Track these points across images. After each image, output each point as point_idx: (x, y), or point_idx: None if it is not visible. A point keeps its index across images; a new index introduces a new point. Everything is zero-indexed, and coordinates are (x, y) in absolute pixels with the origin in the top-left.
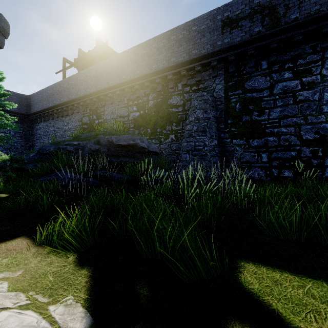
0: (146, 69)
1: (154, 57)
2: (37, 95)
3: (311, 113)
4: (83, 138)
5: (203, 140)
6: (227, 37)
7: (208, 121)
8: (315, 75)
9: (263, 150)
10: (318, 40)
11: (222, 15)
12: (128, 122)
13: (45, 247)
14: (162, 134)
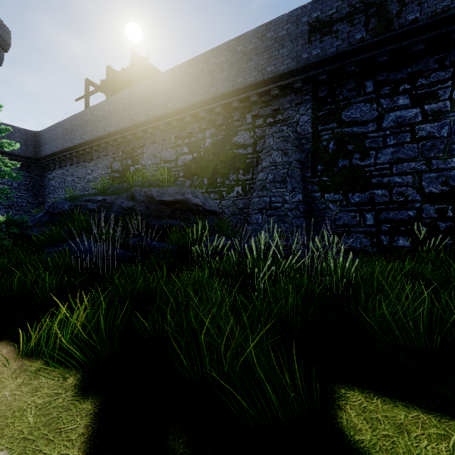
0: (202, 94)
1: (213, 76)
2: (49, 131)
3: (437, 155)
4: (112, 191)
5: (281, 194)
6: (316, 47)
7: (289, 167)
8: (443, 100)
9: (368, 208)
10: (446, 51)
11: (309, 16)
12: (177, 168)
13: (34, 360)
14: (224, 185)
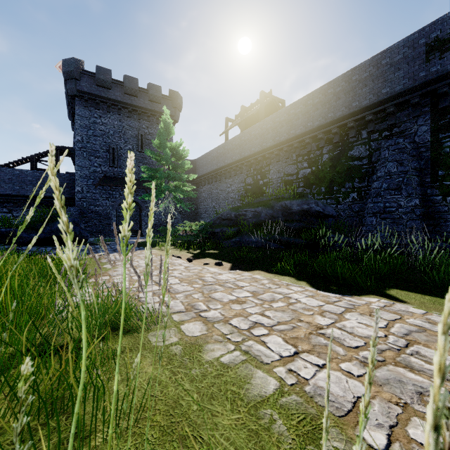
0: (320, 120)
1: (330, 104)
2: (202, 158)
3: None
4: (256, 203)
5: (396, 200)
6: (435, 64)
7: (404, 175)
8: None
9: None
10: None
11: (427, 38)
12: (297, 180)
13: (275, 274)
14: (340, 192)
